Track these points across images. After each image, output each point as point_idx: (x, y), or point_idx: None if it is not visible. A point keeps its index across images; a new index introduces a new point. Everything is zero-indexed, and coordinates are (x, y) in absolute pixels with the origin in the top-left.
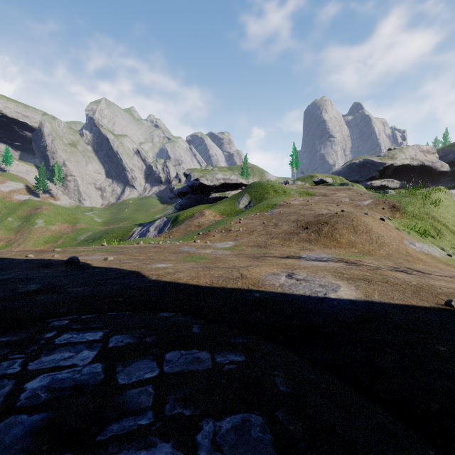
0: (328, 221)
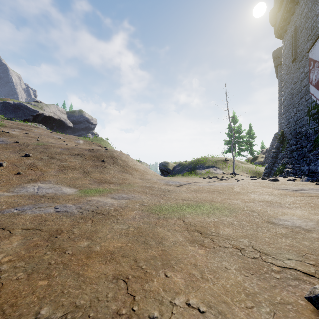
0: (113, 155)
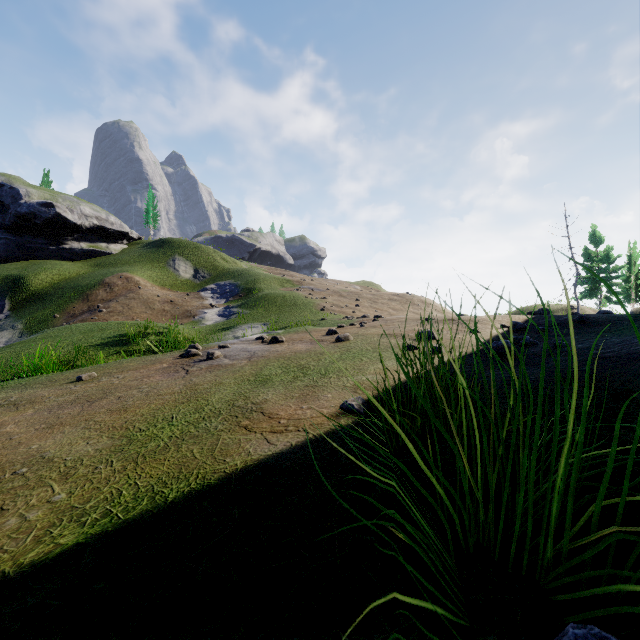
0: (423, 300)
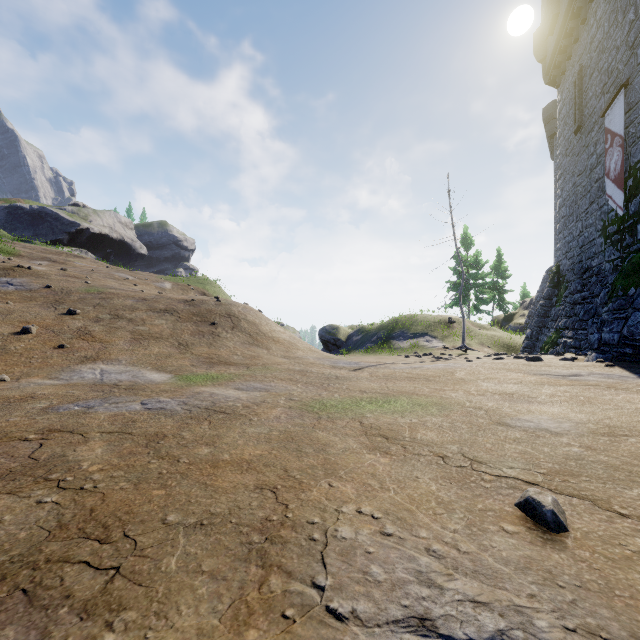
0: (232, 313)
